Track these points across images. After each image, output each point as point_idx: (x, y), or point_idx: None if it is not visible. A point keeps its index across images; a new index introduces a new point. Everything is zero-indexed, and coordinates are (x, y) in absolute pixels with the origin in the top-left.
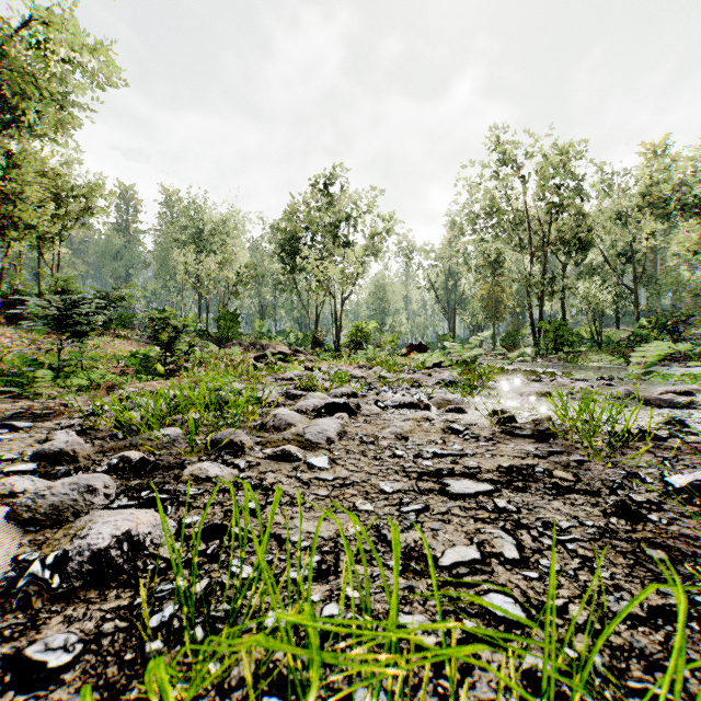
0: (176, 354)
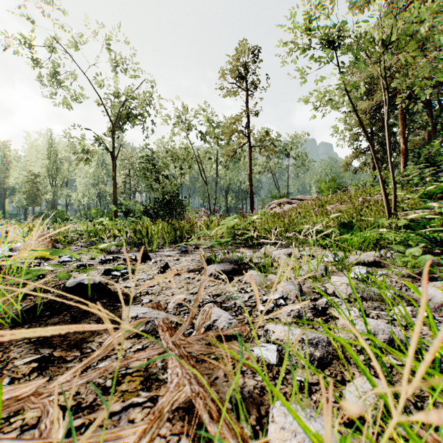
0: None
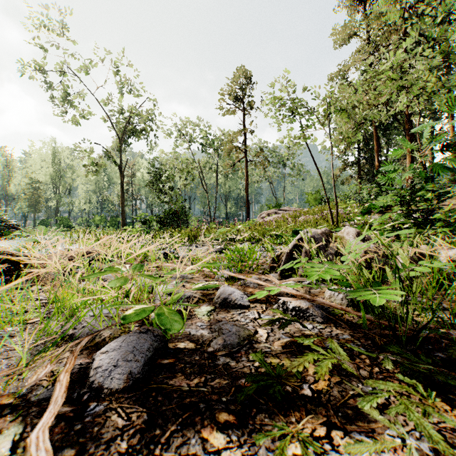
0: None
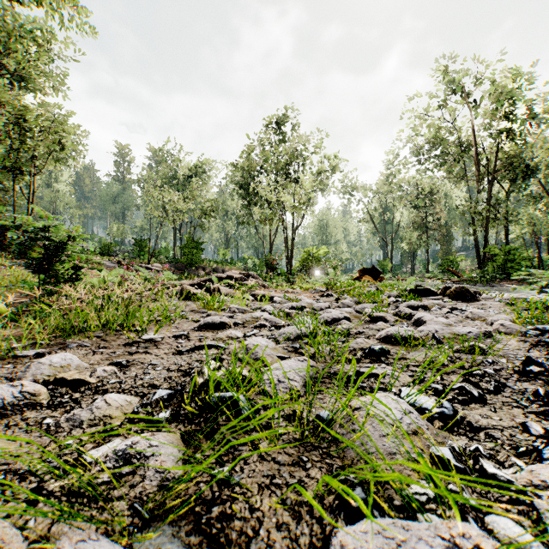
0: (62, 280)
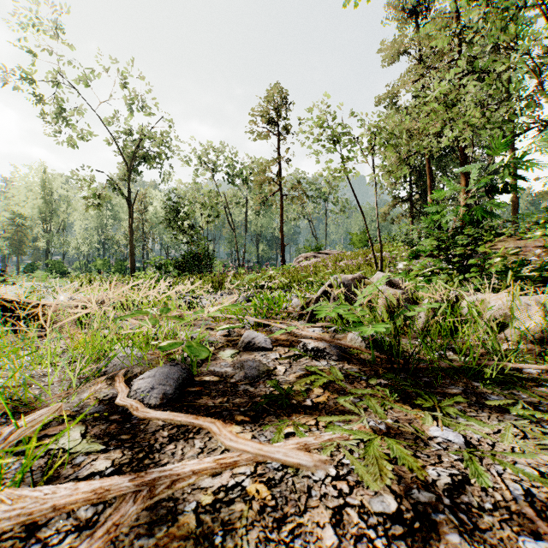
0: None
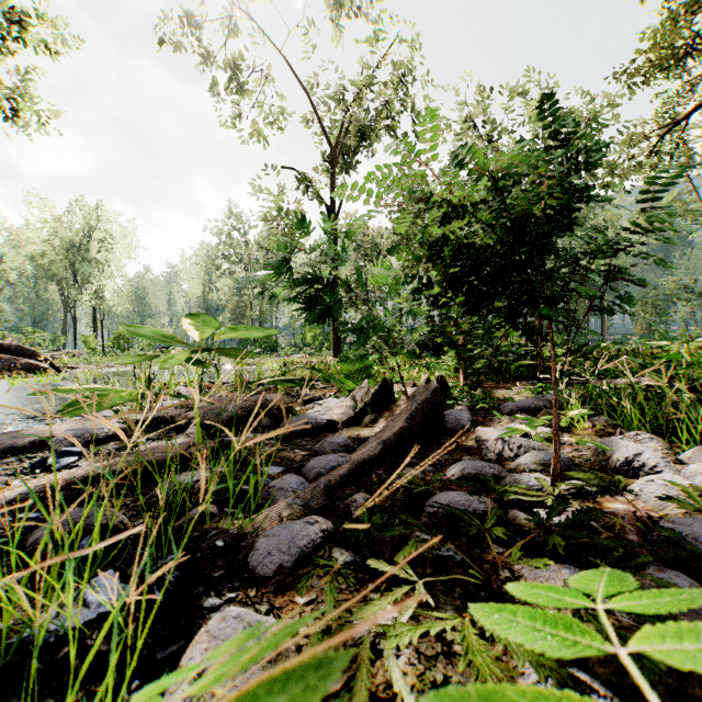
0: None
